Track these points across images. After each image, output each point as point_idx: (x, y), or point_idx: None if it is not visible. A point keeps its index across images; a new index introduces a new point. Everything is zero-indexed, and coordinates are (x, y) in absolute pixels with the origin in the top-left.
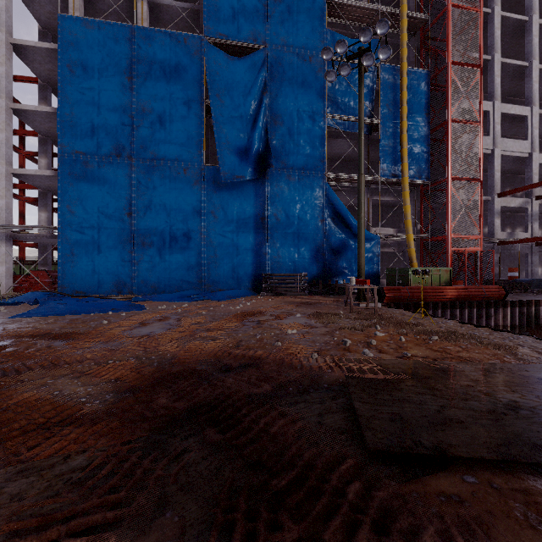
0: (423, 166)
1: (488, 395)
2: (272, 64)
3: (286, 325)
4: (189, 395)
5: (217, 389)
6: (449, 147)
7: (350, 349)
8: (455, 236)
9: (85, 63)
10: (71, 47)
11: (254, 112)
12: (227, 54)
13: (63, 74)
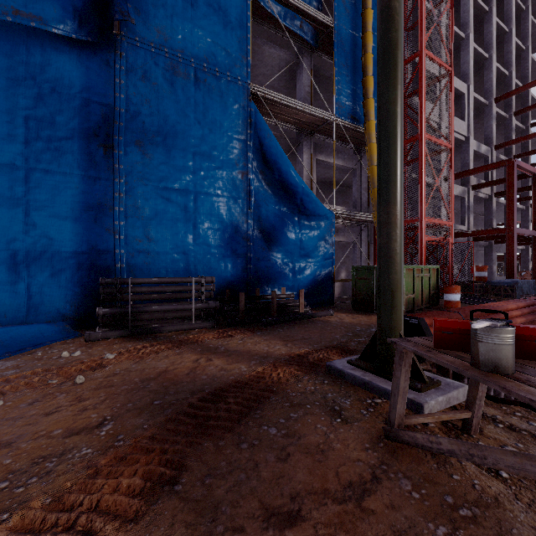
0: None
1: None
2: None
3: None
4: None
5: None
6: (423, 89)
7: None
8: (428, 220)
9: None
10: None
11: None
12: None
13: None
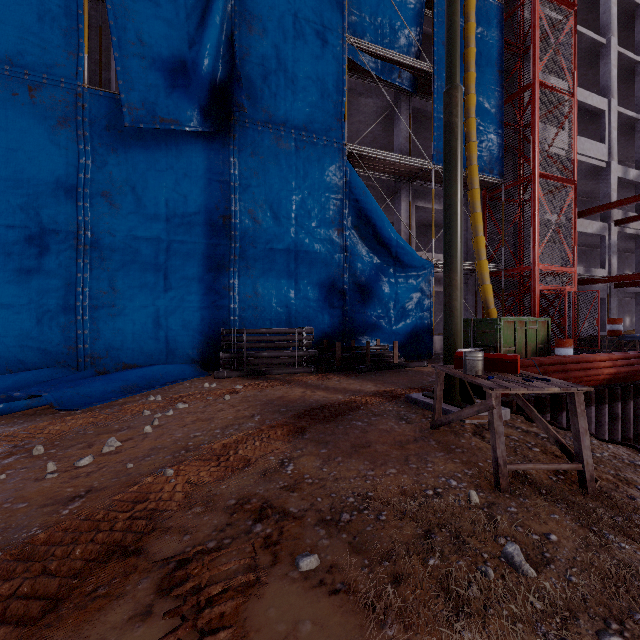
0: (495, 154)
1: None
2: None
3: None
4: None
5: None
6: (536, 124)
7: None
8: (543, 267)
9: None
10: None
11: None
12: None
13: None
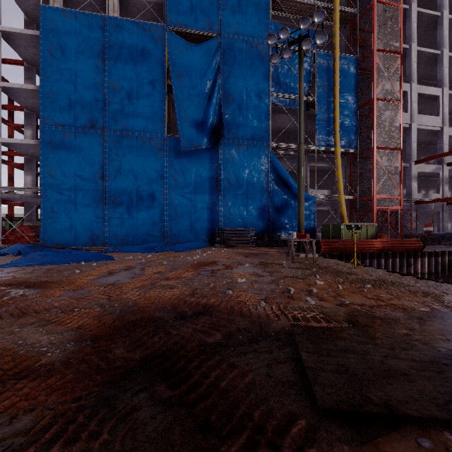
0: (353, 137)
1: (426, 345)
2: (224, 50)
3: (236, 274)
4: (144, 344)
5: (171, 339)
6: (374, 121)
7: (293, 297)
8: (379, 197)
9: (64, 47)
10: (51, 33)
11: (209, 90)
12: (186, 41)
13: (45, 56)
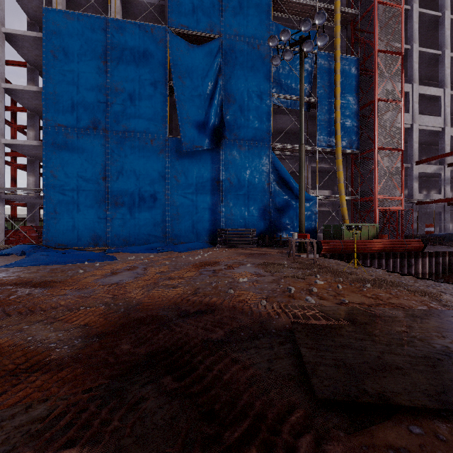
0: (354, 138)
1: (421, 341)
2: (226, 51)
3: (238, 274)
4: (149, 340)
5: (175, 335)
6: (375, 122)
7: (294, 296)
8: (380, 197)
9: (67, 49)
10: (54, 35)
11: (211, 91)
12: (188, 42)
13: (48, 58)
